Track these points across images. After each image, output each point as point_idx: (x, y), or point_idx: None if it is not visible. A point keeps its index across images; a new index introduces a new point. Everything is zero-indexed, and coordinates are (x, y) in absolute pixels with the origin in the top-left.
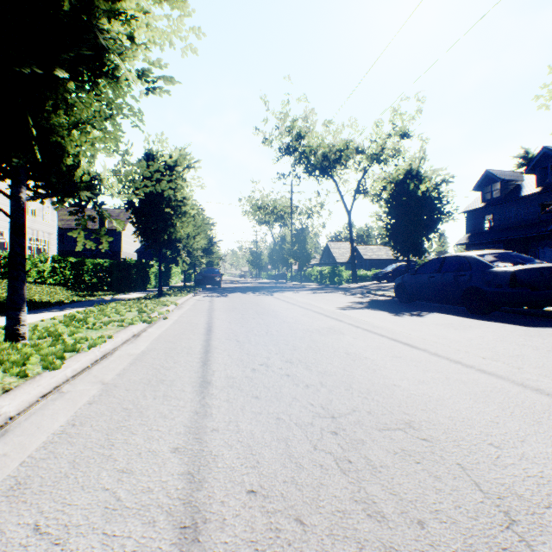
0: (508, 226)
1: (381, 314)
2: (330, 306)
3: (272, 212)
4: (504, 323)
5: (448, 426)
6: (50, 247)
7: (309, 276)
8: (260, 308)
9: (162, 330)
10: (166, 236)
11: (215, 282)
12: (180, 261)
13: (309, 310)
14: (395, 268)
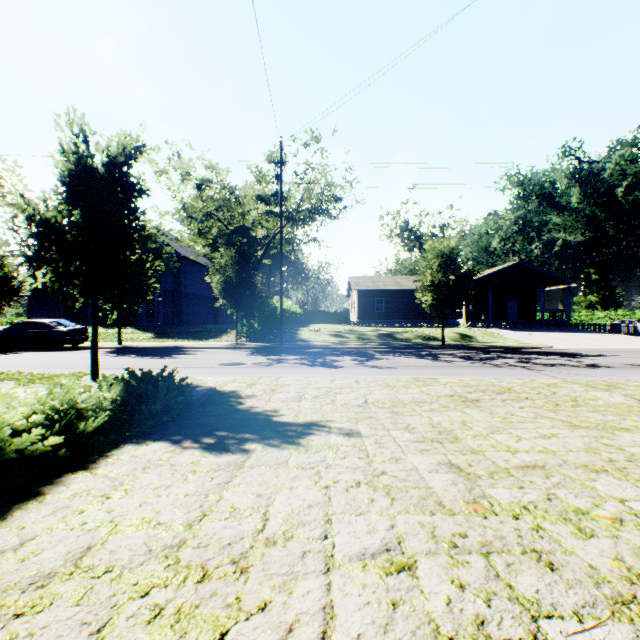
0: None
1: None
2: None
3: None
4: (62, 351)
5: (52, 362)
6: None
7: None
8: None
9: None
10: None
11: None
12: None
13: None
14: None
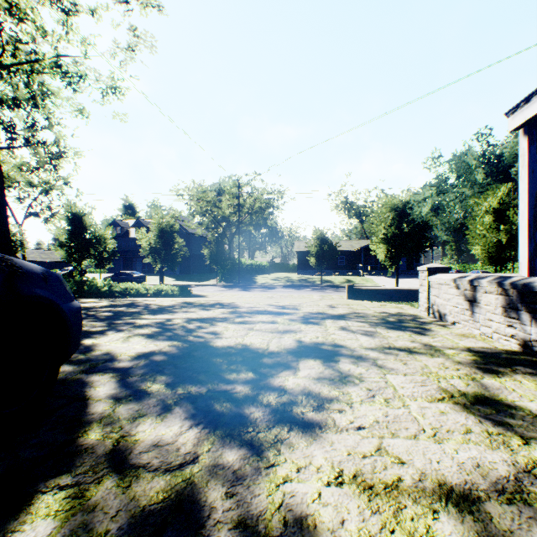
0: (125, 250)
1: None
2: None
3: None
4: None
5: None
6: None
7: None
8: None
9: None
10: None
11: None
12: None
13: None
14: (71, 270)
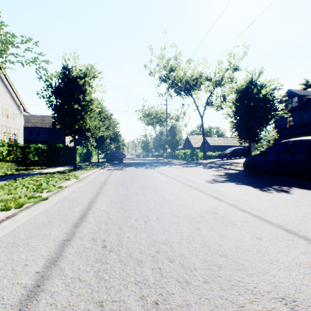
0: (303, 124)
1: (248, 189)
2: (199, 179)
3: (155, 117)
4: None
5: None
6: (18, 138)
7: (177, 155)
8: (144, 181)
9: (32, 216)
10: (76, 127)
11: (118, 159)
12: (89, 145)
13: (184, 183)
14: (232, 150)
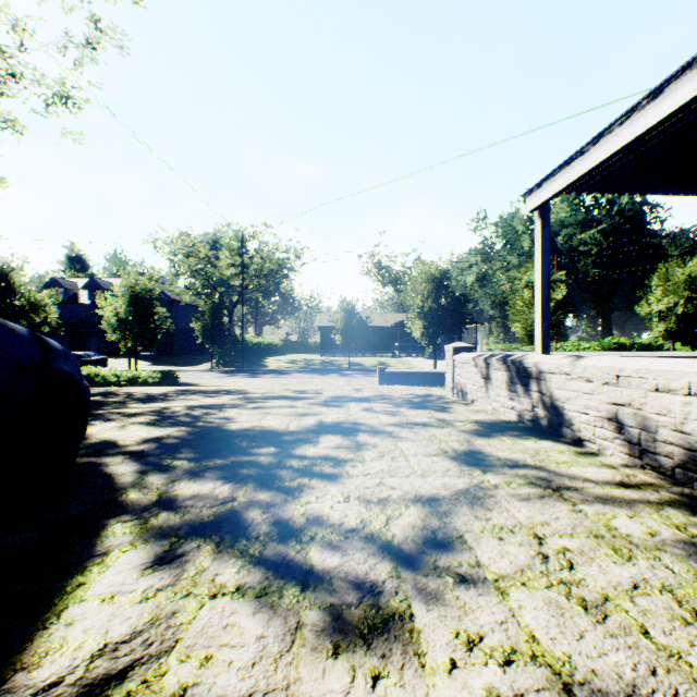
0: (72, 321)
1: None
2: None
3: None
4: None
5: None
6: None
7: None
8: None
9: None
10: None
11: None
12: None
13: None
14: None
